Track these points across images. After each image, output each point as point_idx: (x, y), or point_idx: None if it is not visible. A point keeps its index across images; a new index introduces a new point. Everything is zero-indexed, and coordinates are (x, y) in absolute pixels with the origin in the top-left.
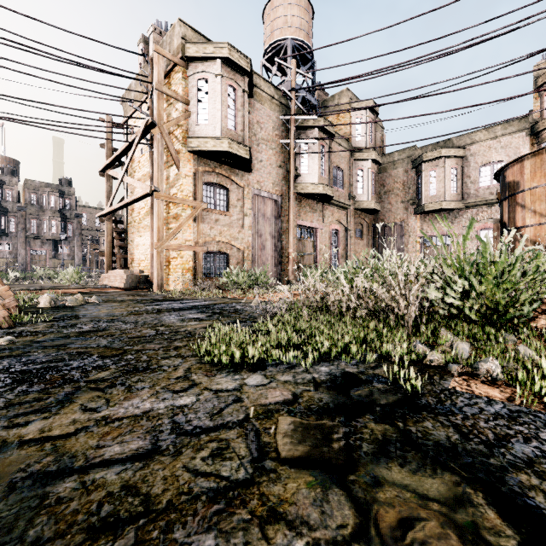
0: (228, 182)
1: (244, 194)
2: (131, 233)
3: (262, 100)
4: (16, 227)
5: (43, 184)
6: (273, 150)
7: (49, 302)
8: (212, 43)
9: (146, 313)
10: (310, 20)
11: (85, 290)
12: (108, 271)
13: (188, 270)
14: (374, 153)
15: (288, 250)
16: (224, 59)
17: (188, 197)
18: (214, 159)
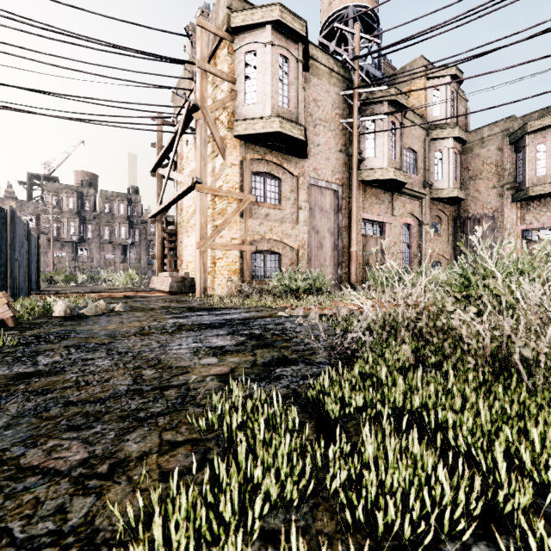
0: (279, 170)
1: (298, 185)
2: (181, 234)
3: (319, 74)
4: (93, 234)
5: (115, 194)
6: (332, 132)
7: (63, 310)
8: (261, 6)
9: (158, 332)
10: None
11: (131, 294)
12: (158, 274)
13: (234, 272)
14: (458, 130)
15: (350, 248)
16: (275, 23)
17: (234, 189)
18: (264, 144)
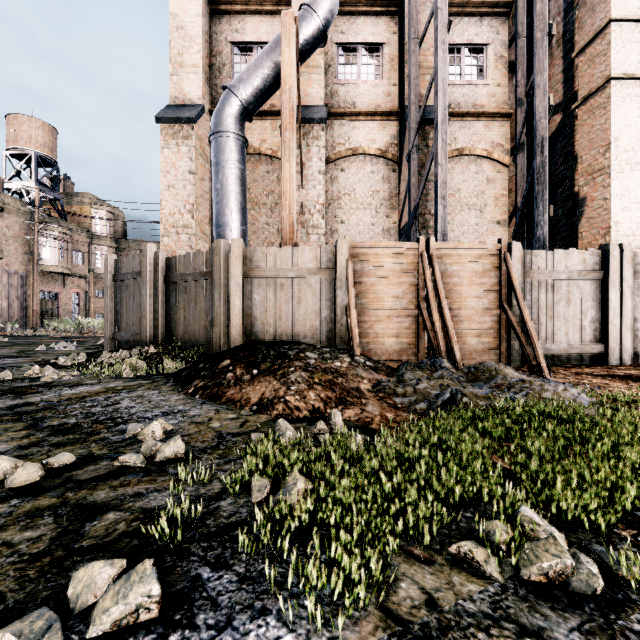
0: None
1: None
2: None
3: (10, 212)
4: None
5: None
6: (20, 243)
7: None
8: None
9: None
10: (55, 139)
11: None
12: None
13: None
14: (110, 242)
15: (33, 308)
16: None
17: None
18: None
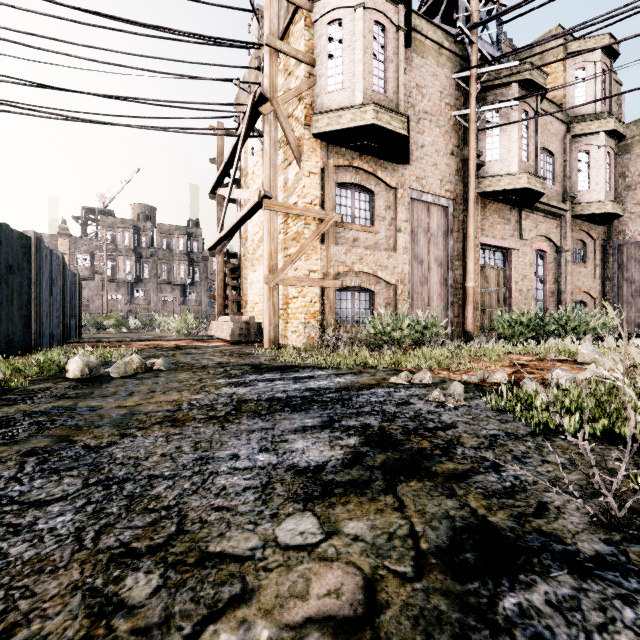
0: (372, 181)
1: (396, 199)
2: (245, 268)
3: (424, 51)
4: (150, 273)
5: (173, 227)
6: (441, 128)
7: (80, 370)
8: None
9: (200, 418)
10: None
11: (185, 343)
12: (218, 318)
13: (312, 315)
14: (613, 120)
15: (466, 284)
16: None
17: (312, 205)
18: (351, 144)
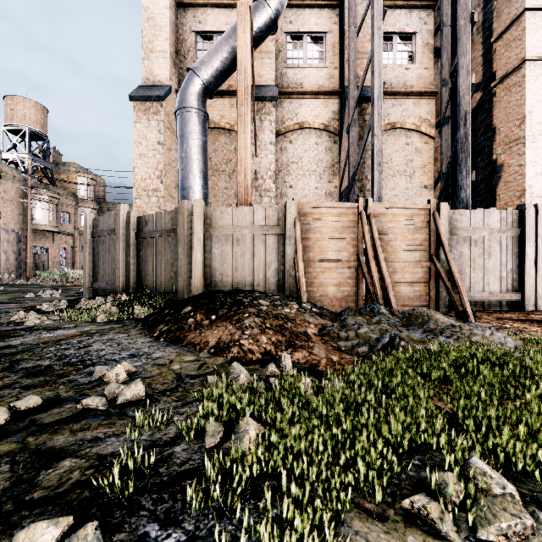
0: None
1: None
2: None
3: (7, 179)
4: None
5: None
6: (15, 205)
7: None
8: None
9: None
10: (46, 117)
11: None
12: None
13: None
14: (93, 205)
15: (27, 260)
16: None
17: None
18: None
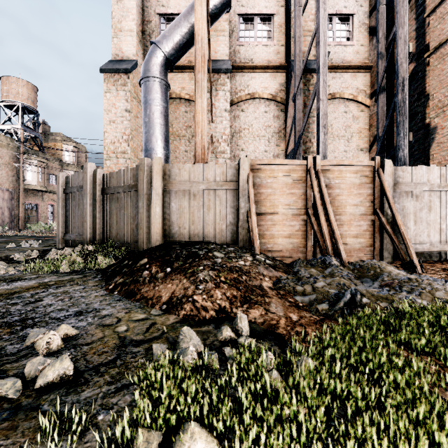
0: None
1: None
2: None
3: (2, 146)
4: None
5: None
6: (9, 168)
7: None
8: None
9: None
10: (36, 94)
11: None
12: None
13: None
14: (76, 168)
15: (19, 215)
16: None
17: None
18: None
